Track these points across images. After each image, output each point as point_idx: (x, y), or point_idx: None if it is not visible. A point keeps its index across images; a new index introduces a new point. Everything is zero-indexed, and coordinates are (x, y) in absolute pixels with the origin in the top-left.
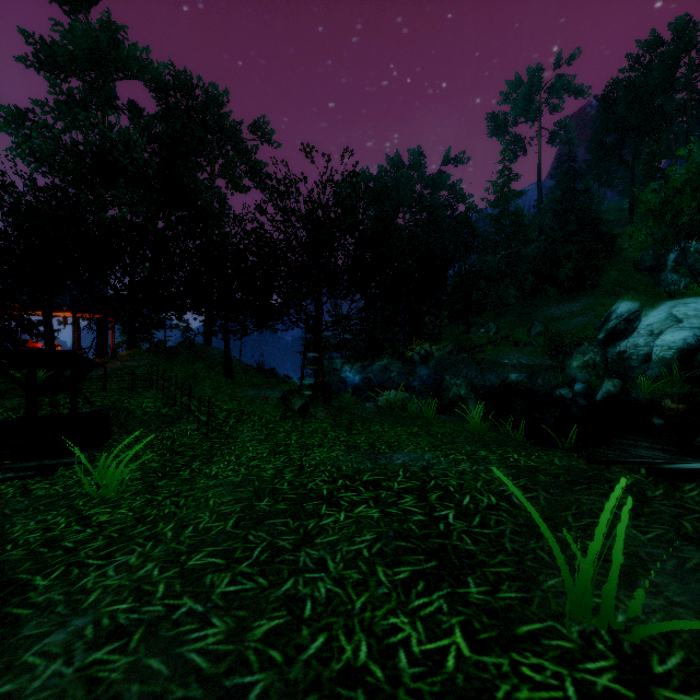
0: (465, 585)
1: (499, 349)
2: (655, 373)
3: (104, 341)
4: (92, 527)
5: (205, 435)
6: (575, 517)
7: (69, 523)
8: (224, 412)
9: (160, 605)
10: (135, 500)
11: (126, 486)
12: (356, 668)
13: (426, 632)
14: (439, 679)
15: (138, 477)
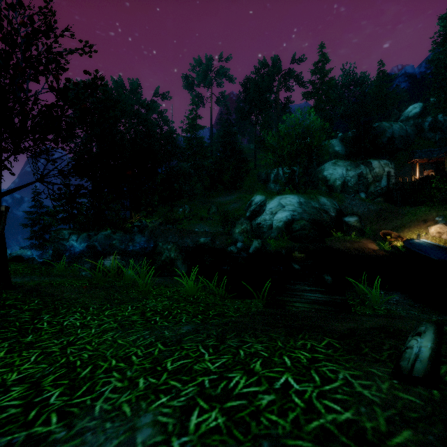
0: None
1: (191, 222)
2: (275, 235)
3: None
4: None
5: None
6: None
7: None
8: None
9: None
10: None
11: None
12: None
13: None
14: None
15: None
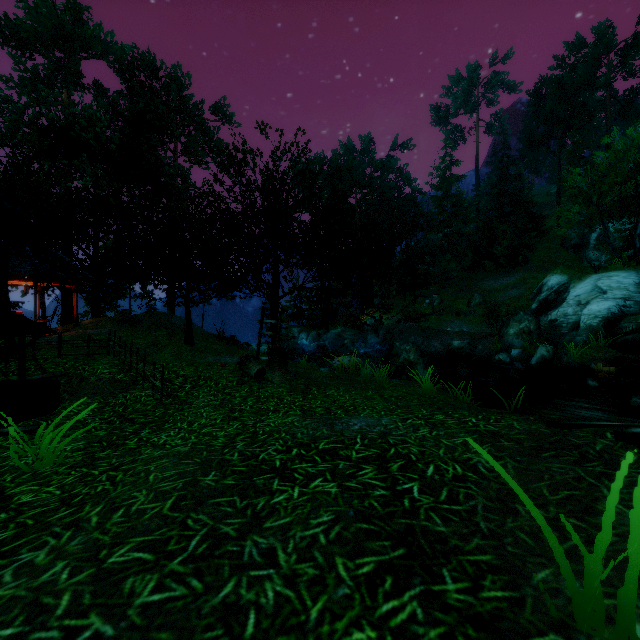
0: (440, 580)
1: (442, 318)
2: (583, 339)
3: (69, 310)
4: (8, 511)
5: (159, 401)
6: (551, 489)
7: None
8: (181, 378)
9: (56, 628)
10: (68, 475)
11: (65, 457)
12: None
13: None
14: None
15: (80, 447)
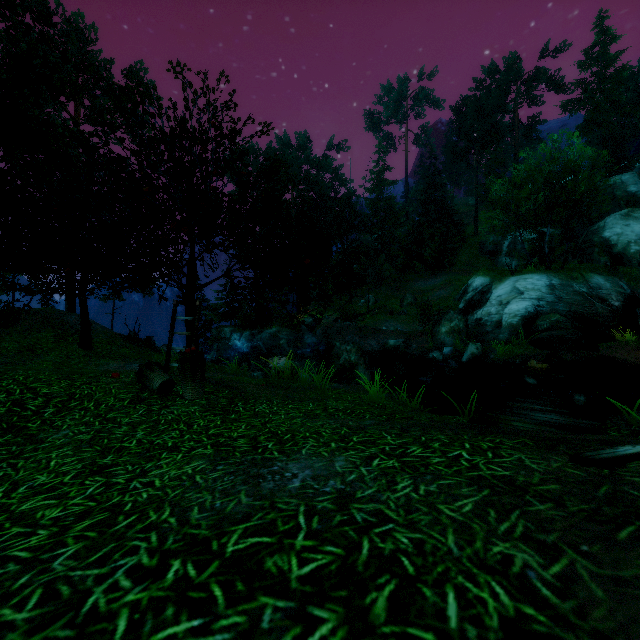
0: None
1: (377, 317)
2: (506, 337)
3: None
4: None
5: None
6: None
7: None
8: (40, 399)
9: None
10: None
11: None
12: None
13: None
14: None
15: None
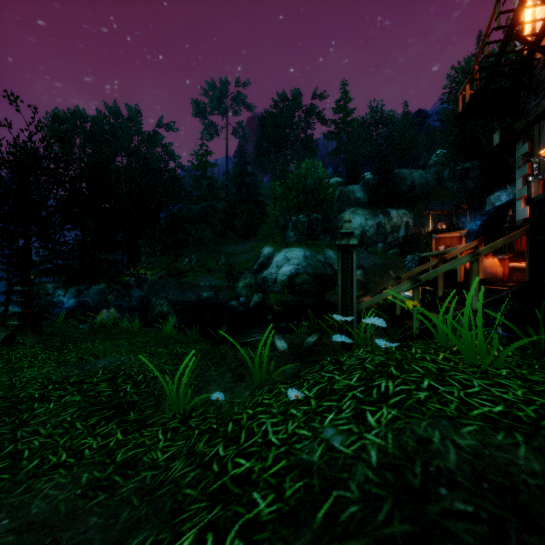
0: (128, 415)
1: (198, 274)
2: (278, 289)
3: None
4: None
5: None
6: (193, 372)
7: None
8: None
9: None
10: None
11: None
12: (59, 463)
13: (102, 439)
14: (104, 450)
15: None
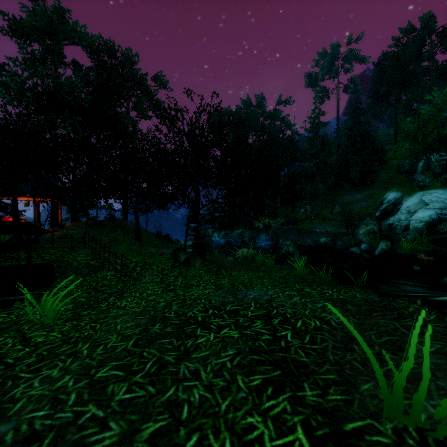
0: (302, 389)
1: (313, 222)
2: (412, 237)
3: (56, 217)
4: (30, 347)
5: (119, 279)
6: (377, 336)
7: (14, 343)
8: (133, 263)
9: (69, 412)
10: (65, 325)
11: (61, 315)
12: None
13: (275, 429)
14: None
15: (70, 308)
